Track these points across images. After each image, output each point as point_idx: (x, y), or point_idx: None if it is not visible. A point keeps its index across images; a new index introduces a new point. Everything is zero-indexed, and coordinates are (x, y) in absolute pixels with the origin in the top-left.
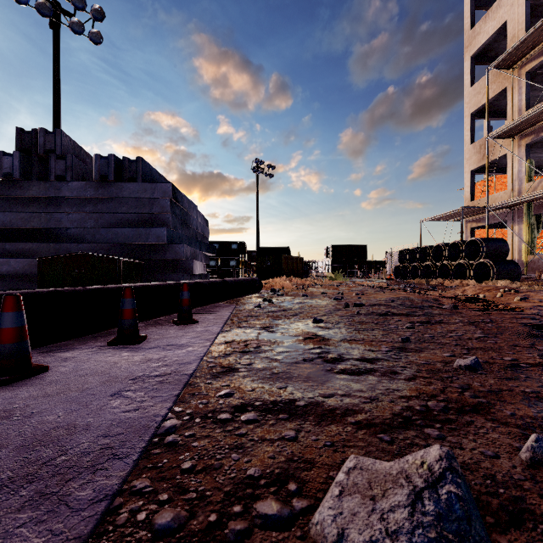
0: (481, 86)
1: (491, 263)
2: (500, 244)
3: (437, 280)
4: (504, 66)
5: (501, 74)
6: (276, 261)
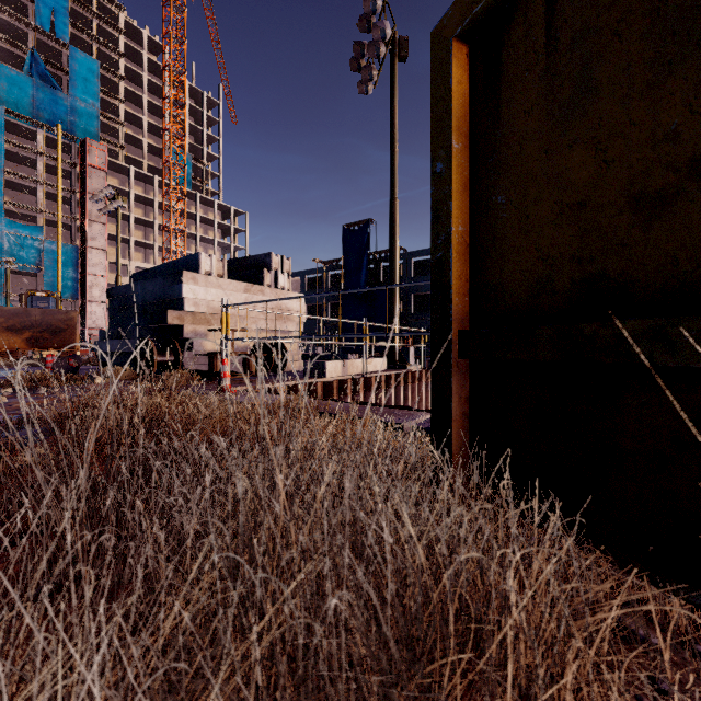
0: None
1: None
2: None
3: None
4: None
5: None
6: None
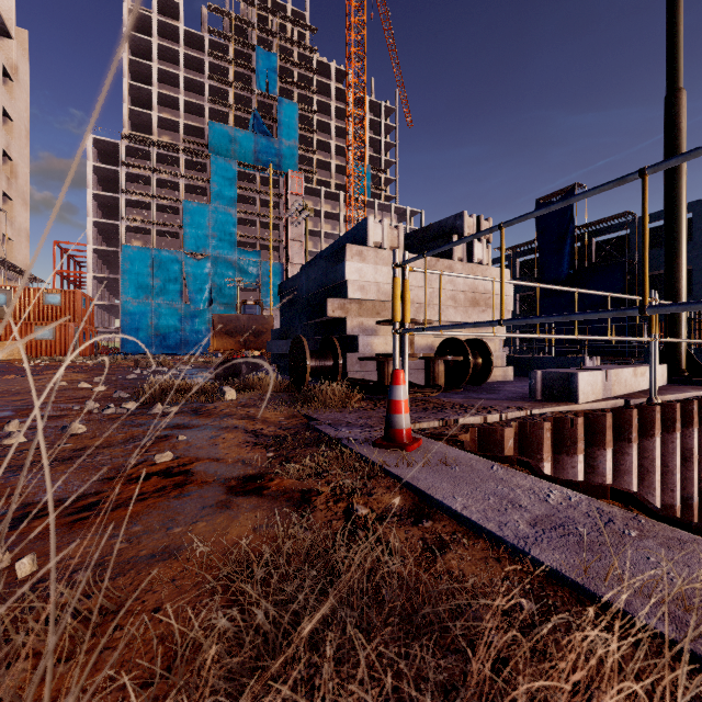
0: None
1: None
2: None
3: None
4: None
5: None
6: None
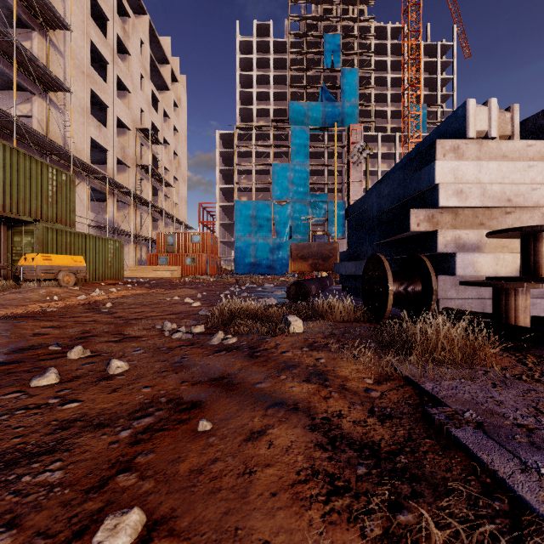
0: None
1: None
2: None
3: None
4: None
5: None
6: None
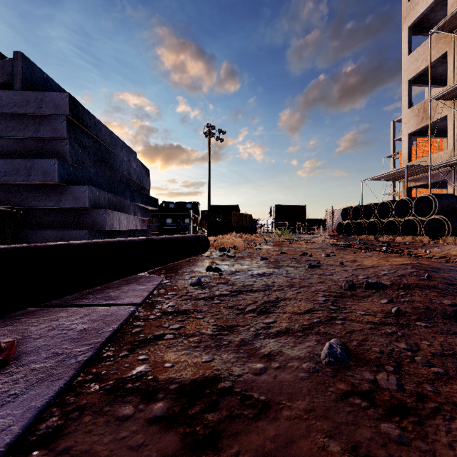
0: (420, 53)
1: (446, 219)
2: (452, 200)
3: (387, 236)
4: (446, 30)
5: (440, 39)
6: (226, 218)
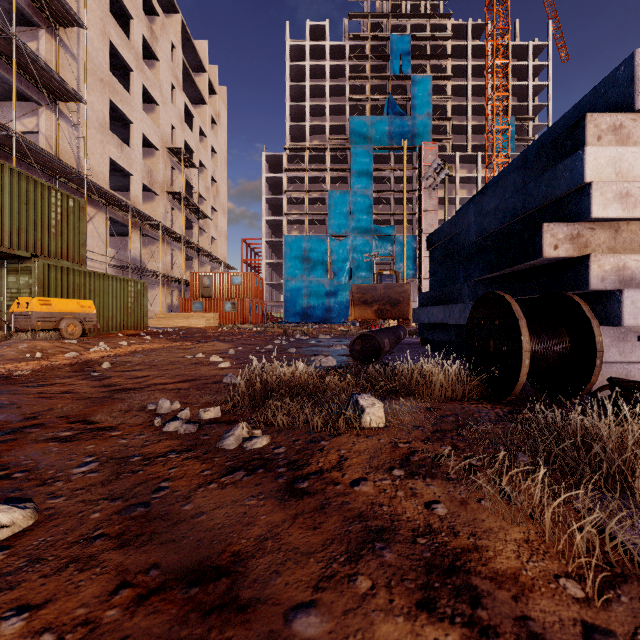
0: None
1: None
2: None
3: None
4: None
5: None
6: None
